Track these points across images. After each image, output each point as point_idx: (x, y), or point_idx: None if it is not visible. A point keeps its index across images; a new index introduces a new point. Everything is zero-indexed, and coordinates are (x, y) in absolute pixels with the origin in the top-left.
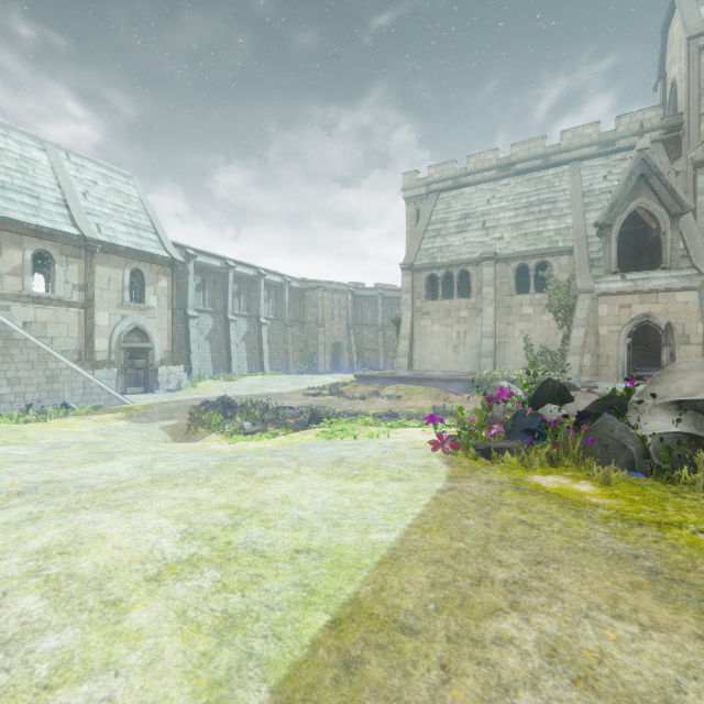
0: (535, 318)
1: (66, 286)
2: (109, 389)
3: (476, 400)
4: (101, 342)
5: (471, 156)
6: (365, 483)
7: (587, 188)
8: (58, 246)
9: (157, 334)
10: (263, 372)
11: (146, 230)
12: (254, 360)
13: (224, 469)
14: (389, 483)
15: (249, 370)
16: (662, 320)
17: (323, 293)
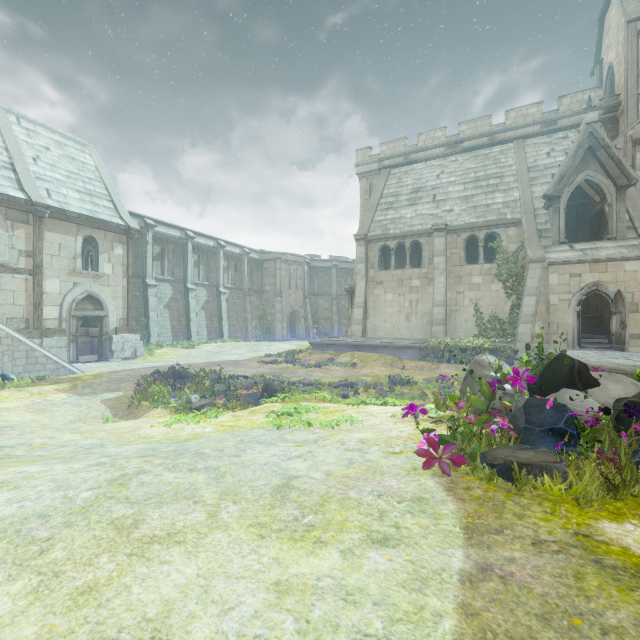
0: (484, 287)
1: (11, 252)
2: (56, 359)
3: (430, 368)
4: (51, 310)
5: (421, 134)
6: (326, 553)
7: (532, 164)
8: (3, 210)
9: (112, 302)
10: (222, 339)
11: (101, 197)
12: (214, 327)
13: (94, 511)
14: (369, 553)
15: (208, 337)
16: (612, 289)
17: (281, 264)
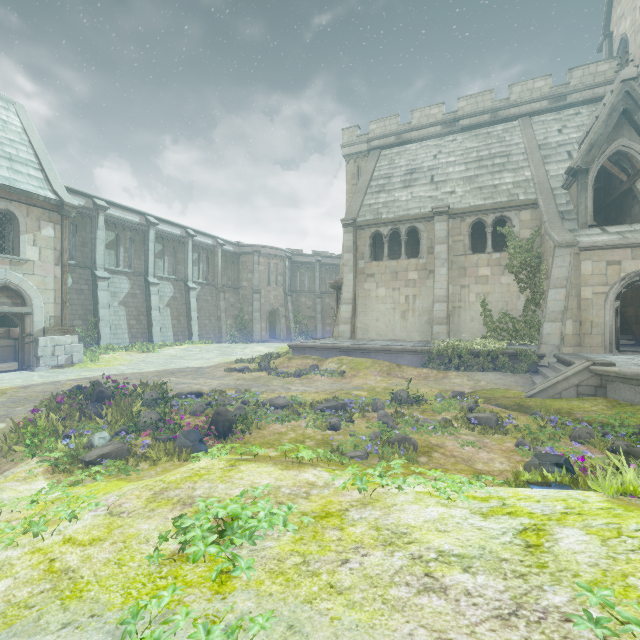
0: (493, 280)
1: None
2: None
3: (437, 377)
4: None
5: (415, 111)
6: None
7: (543, 141)
8: None
9: (39, 296)
10: (190, 341)
11: (26, 165)
12: (181, 327)
13: None
14: None
15: (174, 338)
16: None
17: (259, 258)
